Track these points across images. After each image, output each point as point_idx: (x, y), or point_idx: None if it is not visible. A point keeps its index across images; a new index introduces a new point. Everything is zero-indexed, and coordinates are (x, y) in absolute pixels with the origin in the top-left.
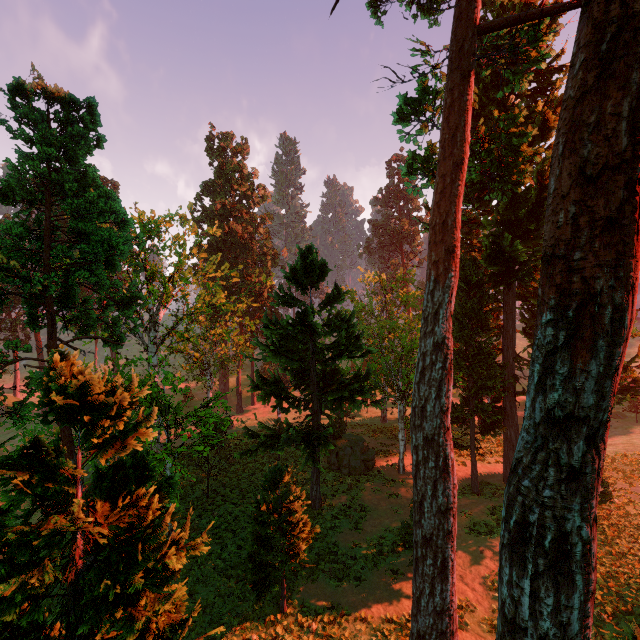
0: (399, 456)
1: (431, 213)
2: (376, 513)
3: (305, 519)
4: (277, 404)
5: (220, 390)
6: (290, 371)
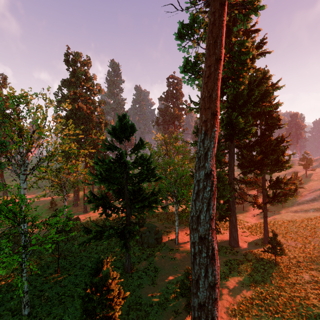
0: (175, 235)
1: (201, 90)
2: (164, 271)
3: (120, 289)
4: (103, 212)
5: (74, 200)
6: (112, 190)
